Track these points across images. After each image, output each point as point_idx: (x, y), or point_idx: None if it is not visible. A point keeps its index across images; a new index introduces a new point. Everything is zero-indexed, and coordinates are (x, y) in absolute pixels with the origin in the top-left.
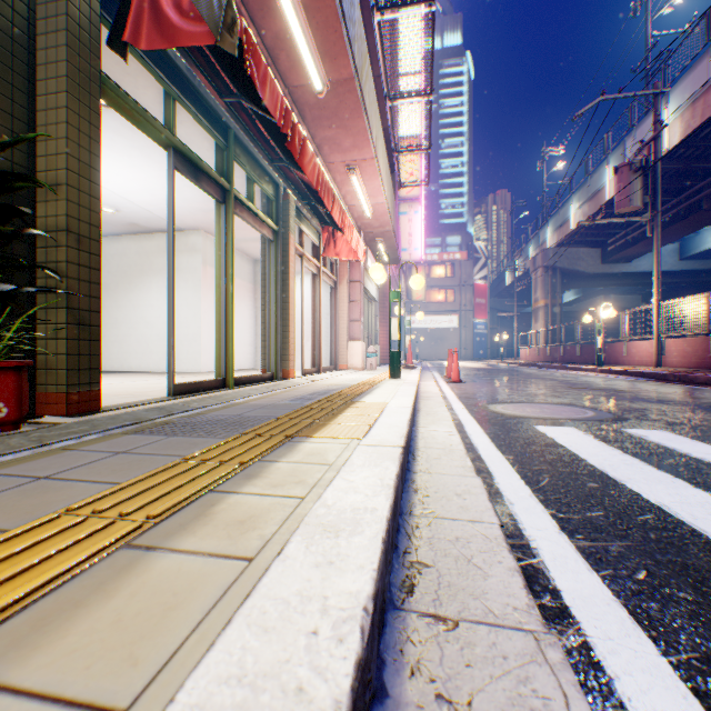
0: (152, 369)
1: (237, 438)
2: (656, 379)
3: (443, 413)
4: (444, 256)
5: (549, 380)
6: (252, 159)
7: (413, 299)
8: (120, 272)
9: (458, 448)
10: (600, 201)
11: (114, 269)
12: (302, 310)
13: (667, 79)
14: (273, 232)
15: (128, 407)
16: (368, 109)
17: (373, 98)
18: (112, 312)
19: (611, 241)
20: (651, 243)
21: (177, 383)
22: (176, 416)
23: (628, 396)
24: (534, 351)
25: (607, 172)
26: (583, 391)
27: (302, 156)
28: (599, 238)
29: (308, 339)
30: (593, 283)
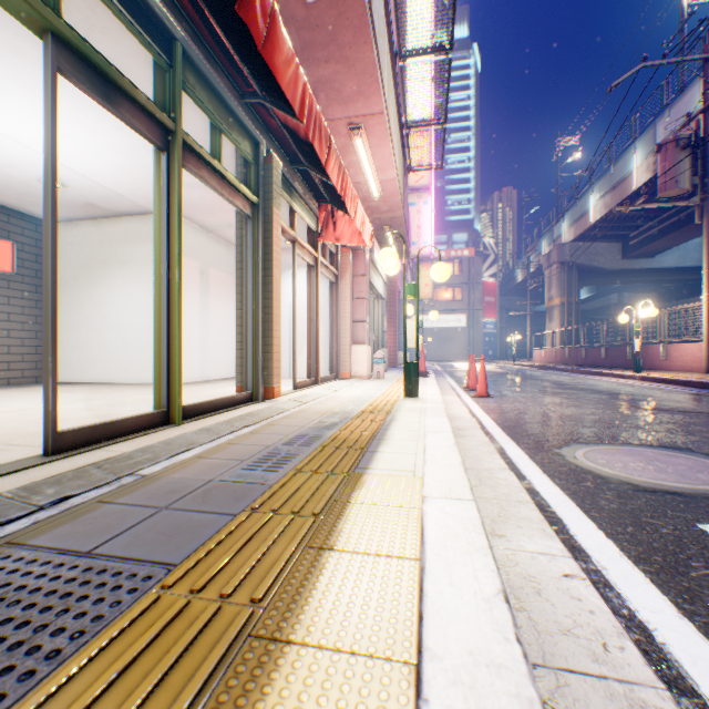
0: (117, 380)
1: None
2: None
3: (506, 477)
4: (452, 252)
5: (593, 393)
6: (217, 98)
7: (420, 297)
8: (80, 264)
9: (636, 670)
10: (625, 190)
11: (74, 260)
12: (294, 309)
13: None
14: (252, 205)
15: None
16: (377, 36)
17: (384, 31)
18: (71, 312)
19: (633, 235)
20: (679, 236)
21: (61, 431)
22: None
23: None
24: (550, 352)
25: (634, 158)
26: (662, 415)
27: (271, 44)
28: (620, 231)
29: (305, 342)
30: (612, 280)
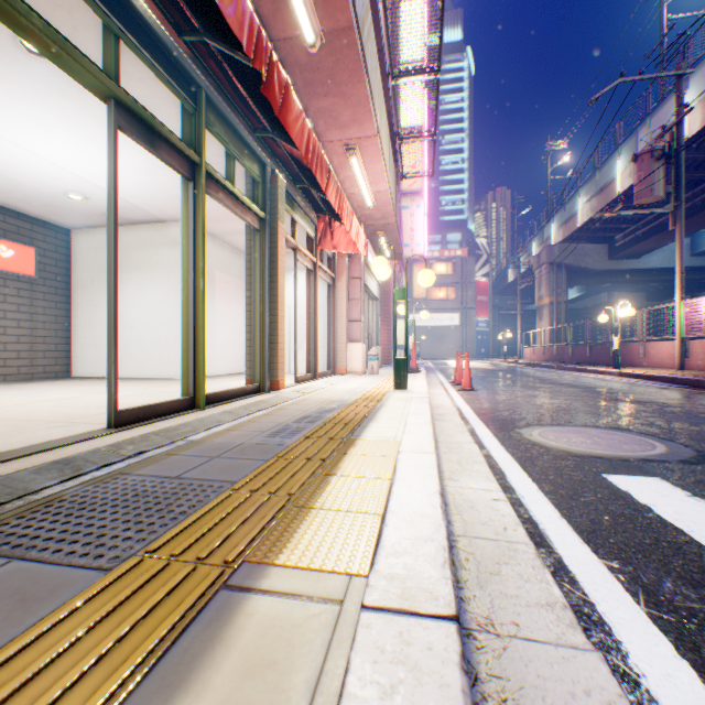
0: (131, 375)
1: (127, 570)
2: (687, 385)
3: (470, 447)
4: (445, 252)
5: (569, 387)
6: (232, 130)
7: (414, 297)
8: (96, 268)
9: (518, 537)
10: (610, 194)
11: (90, 265)
12: (295, 310)
13: (686, 63)
14: (259, 220)
15: (32, 453)
16: (370, 74)
17: (376, 65)
18: (88, 312)
19: (619, 237)
20: (662, 239)
21: (120, 410)
22: (81, 478)
23: (679, 412)
24: (540, 350)
25: (618, 164)
26: (620, 405)
27: (285, 109)
28: (606, 233)
29: (304, 340)
30: (600, 280)
